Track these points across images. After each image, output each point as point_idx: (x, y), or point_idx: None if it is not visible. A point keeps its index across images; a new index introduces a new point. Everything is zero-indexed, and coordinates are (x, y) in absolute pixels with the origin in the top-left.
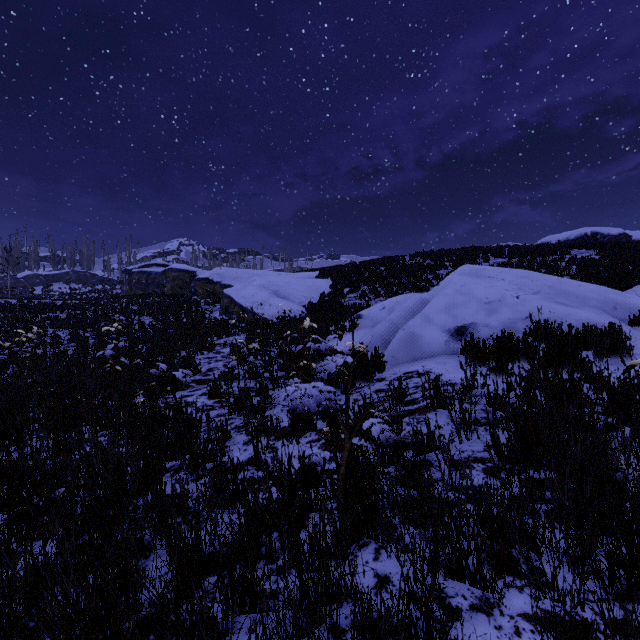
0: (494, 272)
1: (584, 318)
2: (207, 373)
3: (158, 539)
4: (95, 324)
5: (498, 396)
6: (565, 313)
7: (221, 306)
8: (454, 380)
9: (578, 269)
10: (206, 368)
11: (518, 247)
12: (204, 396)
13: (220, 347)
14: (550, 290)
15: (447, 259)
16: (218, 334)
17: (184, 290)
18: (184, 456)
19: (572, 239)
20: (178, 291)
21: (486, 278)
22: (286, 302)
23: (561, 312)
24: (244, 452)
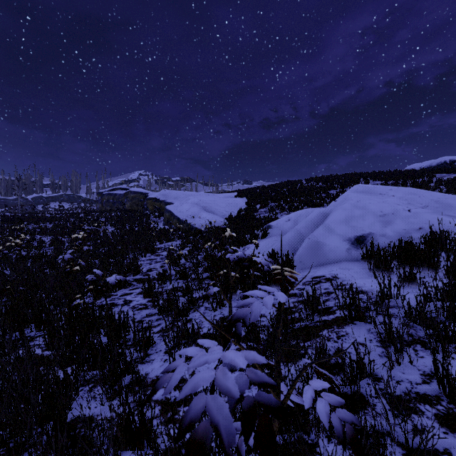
0: (384, 190)
1: None
2: (147, 273)
3: None
4: (72, 232)
5: (422, 311)
6: None
7: (164, 218)
8: (363, 287)
9: (448, 188)
10: (147, 268)
11: (391, 172)
12: (140, 295)
13: (161, 250)
14: (437, 204)
15: (335, 182)
16: (160, 240)
17: (139, 207)
18: (103, 370)
19: (434, 166)
20: (135, 207)
21: (378, 195)
22: (212, 215)
23: (453, 224)
24: (164, 363)
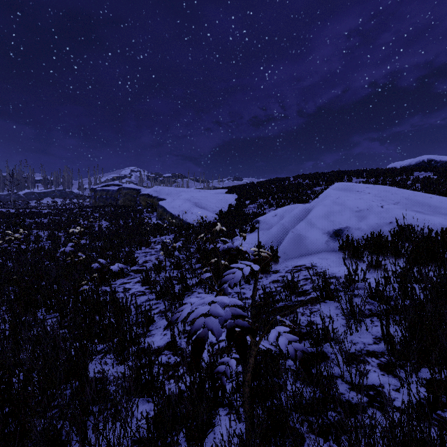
0: (361, 187)
1: (438, 223)
2: (143, 264)
3: (74, 434)
4: (67, 227)
5: (380, 291)
6: (422, 219)
7: (157, 214)
8: (336, 274)
9: (422, 186)
10: (142, 260)
11: (373, 170)
12: (138, 283)
13: (155, 244)
14: (407, 201)
15: (321, 179)
16: (154, 234)
17: (132, 202)
18: (112, 341)
19: (413, 164)
20: (128, 203)
21: (355, 192)
22: (203, 211)
23: (418, 218)
24: (164, 336)
